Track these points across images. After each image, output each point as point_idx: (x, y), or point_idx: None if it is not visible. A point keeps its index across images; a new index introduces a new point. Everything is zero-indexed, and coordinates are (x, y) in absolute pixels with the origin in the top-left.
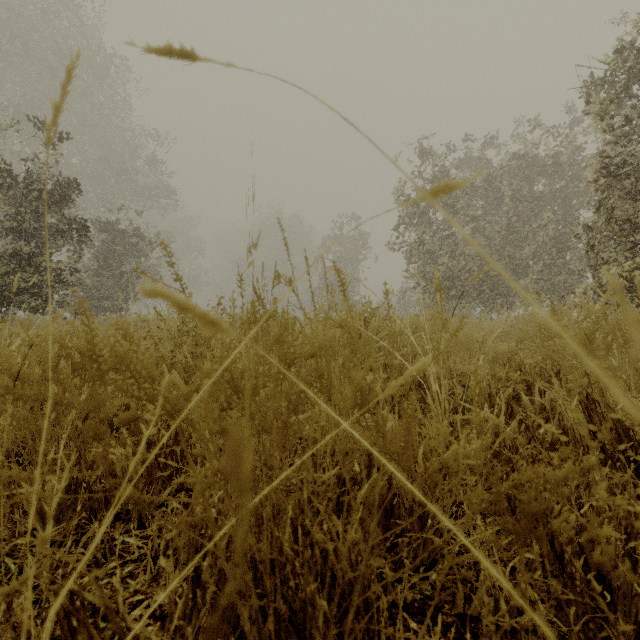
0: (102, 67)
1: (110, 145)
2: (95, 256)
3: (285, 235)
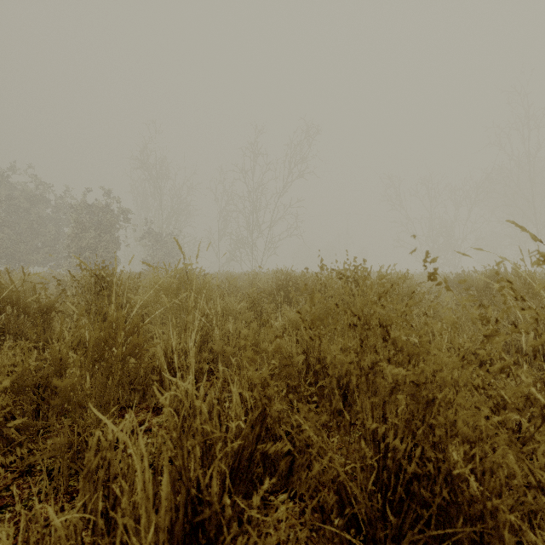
0: None
1: None
2: None
3: None
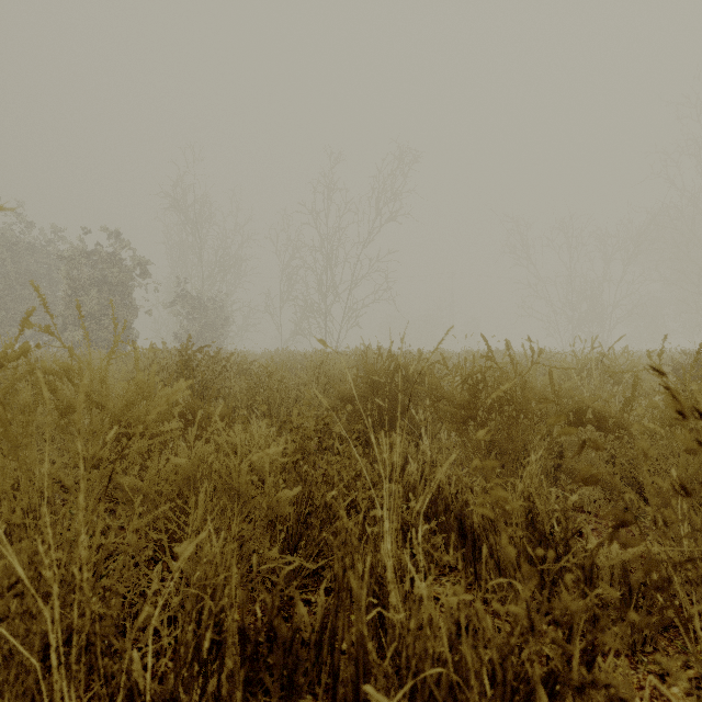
0: None
1: None
2: None
3: None
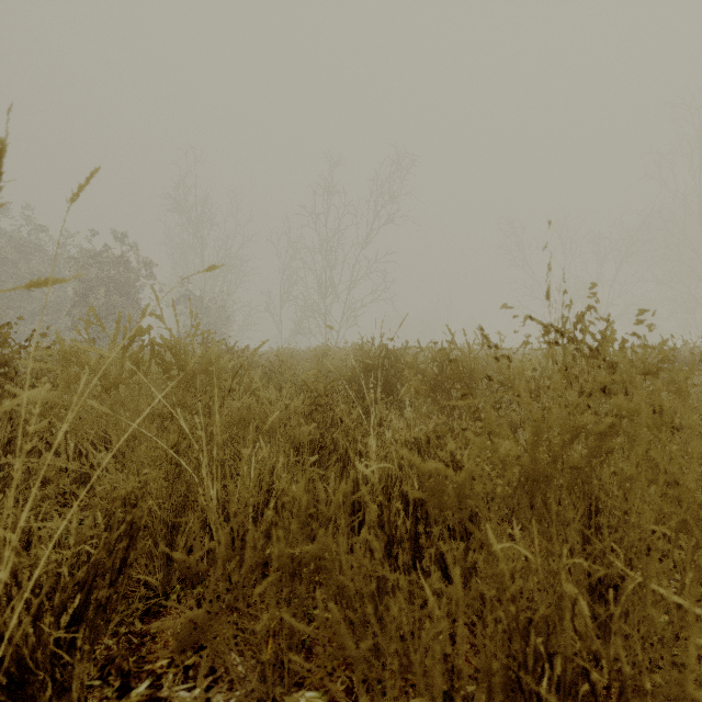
0: None
1: None
2: None
3: None
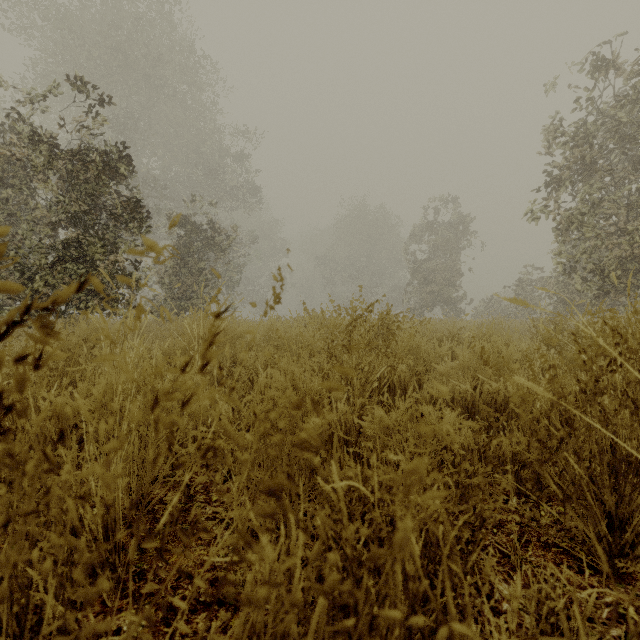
0: (191, 69)
1: (200, 148)
2: (176, 253)
3: (370, 229)
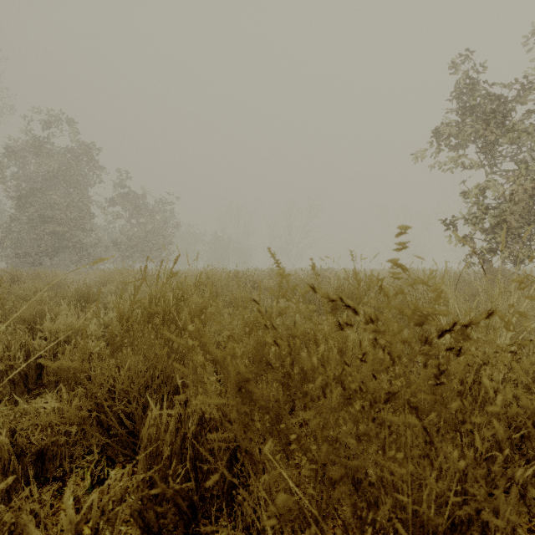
0: None
1: None
2: None
3: None
